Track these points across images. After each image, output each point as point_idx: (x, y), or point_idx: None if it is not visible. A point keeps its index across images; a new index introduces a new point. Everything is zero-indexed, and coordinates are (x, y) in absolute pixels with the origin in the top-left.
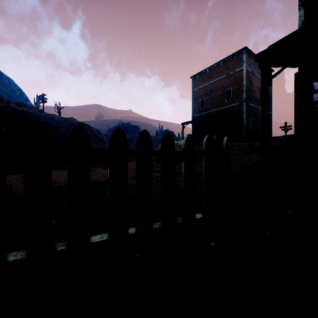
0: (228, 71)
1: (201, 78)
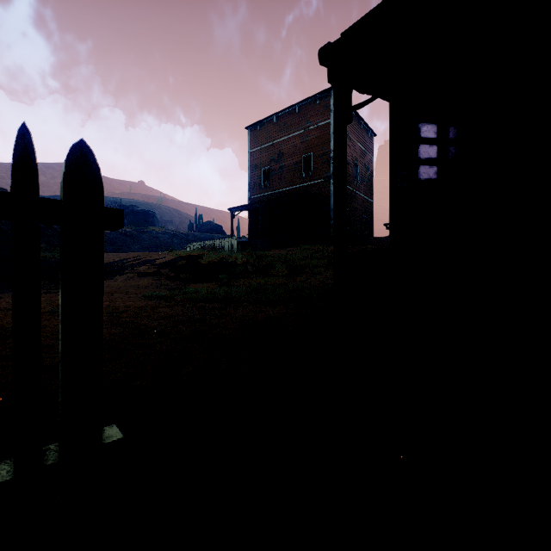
0: (307, 124)
1: (265, 132)
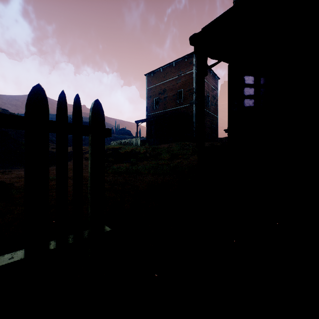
0: (180, 73)
1: (156, 77)
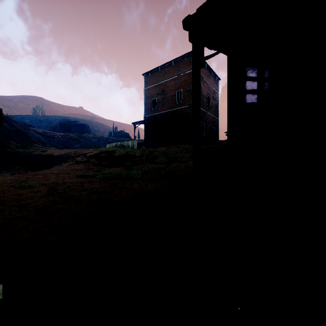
0: (179, 72)
1: (154, 77)
